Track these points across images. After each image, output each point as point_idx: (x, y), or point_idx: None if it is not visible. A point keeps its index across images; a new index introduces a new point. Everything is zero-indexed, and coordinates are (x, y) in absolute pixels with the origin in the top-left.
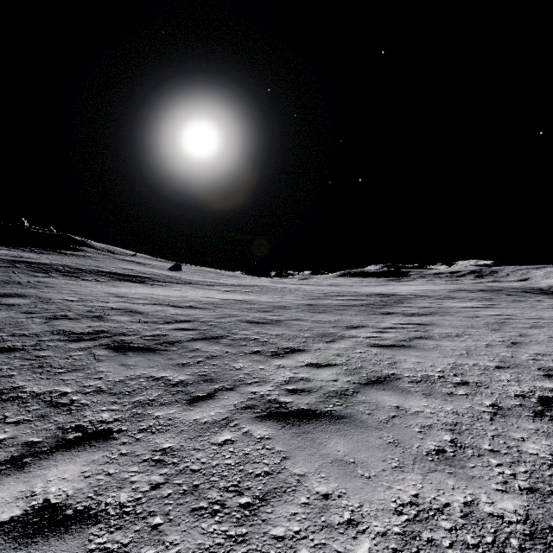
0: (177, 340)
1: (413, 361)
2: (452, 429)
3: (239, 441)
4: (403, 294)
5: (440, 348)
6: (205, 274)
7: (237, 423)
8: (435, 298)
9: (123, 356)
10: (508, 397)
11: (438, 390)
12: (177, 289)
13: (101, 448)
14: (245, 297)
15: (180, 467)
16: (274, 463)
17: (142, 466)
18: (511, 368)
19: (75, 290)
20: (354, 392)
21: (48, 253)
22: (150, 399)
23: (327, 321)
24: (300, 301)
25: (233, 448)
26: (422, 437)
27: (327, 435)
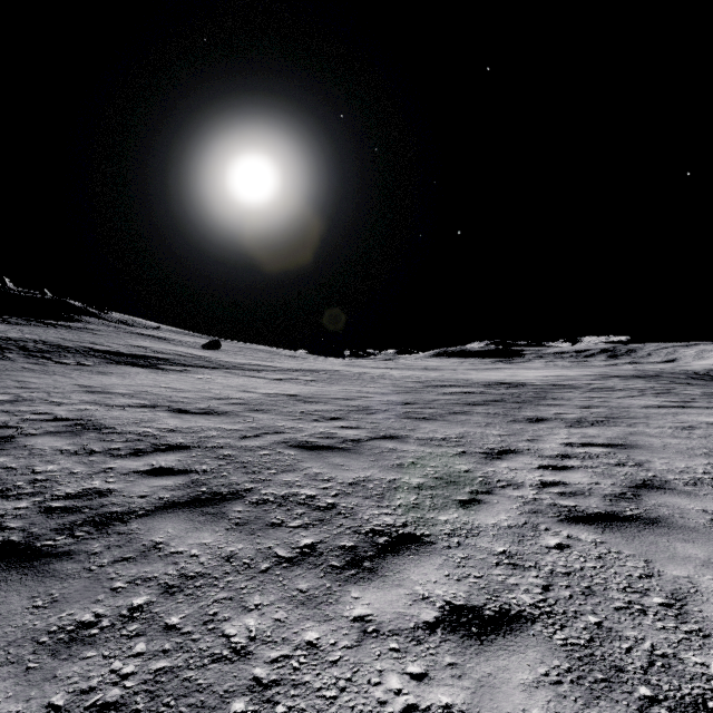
0: (125, 509)
1: None
2: None
3: None
4: (534, 382)
5: None
6: (253, 353)
7: None
8: (586, 390)
9: None
10: None
11: None
12: (201, 378)
13: None
14: (304, 390)
15: None
16: None
17: None
18: None
19: (26, 381)
20: None
21: (28, 324)
22: None
23: (443, 440)
24: (388, 395)
25: None
26: None
27: None
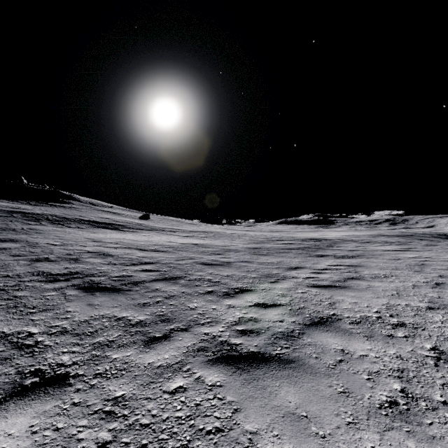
0: (140, 280)
1: (350, 301)
2: (400, 377)
3: (191, 388)
4: (332, 238)
5: (372, 289)
6: (168, 222)
7: (189, 368)
8: (359, 242)
9: (90, 296)
10: (446, 339)
11: (378, 331)
12: (145, 235)
13: (55, 395)
14: (201, 242)
15: (129, 421)
16: (225, 417)
17: (91, 419)
18: (442, 309)
19: (60, 236)
20: (300, 334)
21: (41, 205)
22: (110, 340)
23: (270, 263)
24: (246, 244)
25: (185, 397)
26: (372, 386)
27: (277, 383)
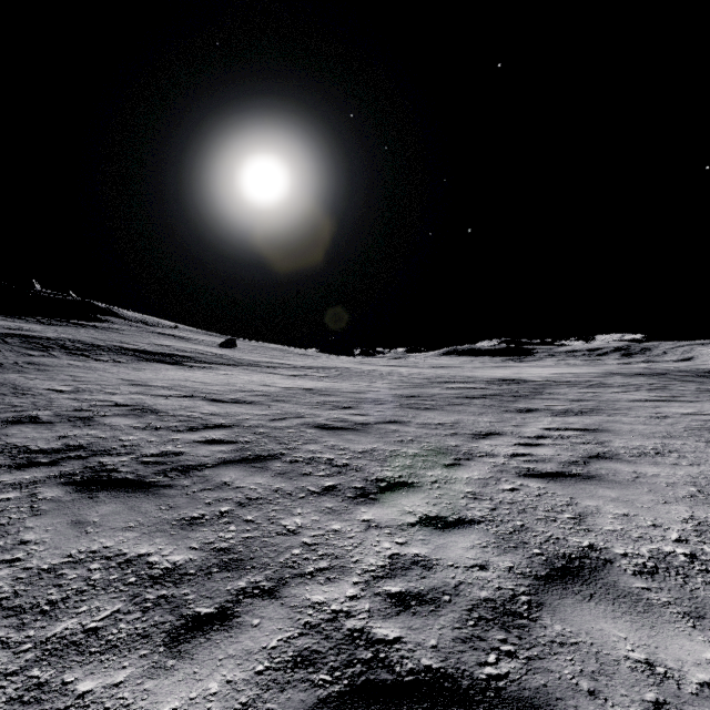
0: (196, 463)
1: (614, 513)
2: None
3: None
4: (536, 379)
5: (646, 481)
6: (267, 352)
7: None
8: (584, 386)
9: (86, 501)
10: None
11: (709, 599)
12: (224, 374)
13: None
14: (318, 385)
15: None
16: None
17: None
18: None
19: (76, 375)
20: (532, 607)
21: (60, 324)
22: (89, 629)
23: (439, 425)
24: (395, 390)
25: None
26: None
27: None
